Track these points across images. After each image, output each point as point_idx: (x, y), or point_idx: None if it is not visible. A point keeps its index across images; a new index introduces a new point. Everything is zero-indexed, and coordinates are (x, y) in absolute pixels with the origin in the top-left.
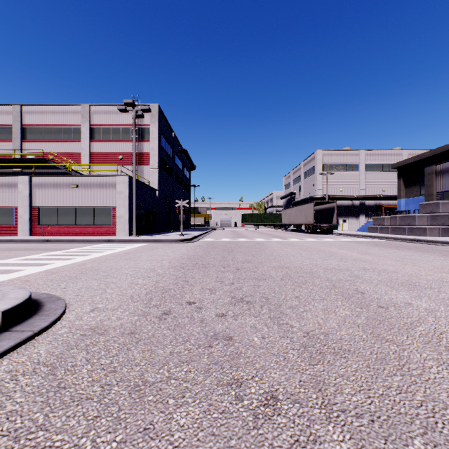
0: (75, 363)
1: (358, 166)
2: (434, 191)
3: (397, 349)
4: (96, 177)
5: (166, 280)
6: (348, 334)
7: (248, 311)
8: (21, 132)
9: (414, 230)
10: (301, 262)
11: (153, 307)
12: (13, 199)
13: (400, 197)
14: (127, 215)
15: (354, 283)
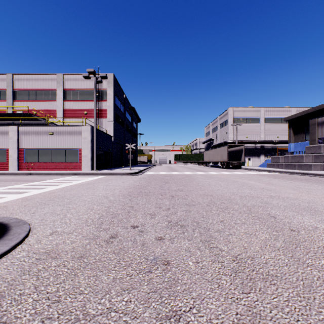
0: (23, 291)
1: (259, 119)
2: (316, 137)
3: (320, 275)
4: (67, 126)
5: (116, 206)
6: (271, 258)
7: (182, 234)
8: (12, 94)
9: (302, 166)
10: (221, 191)
11: (103, 231)
12: (5, 143)
13: (290, 142)
14: (90, 154)
15: (266, 208)
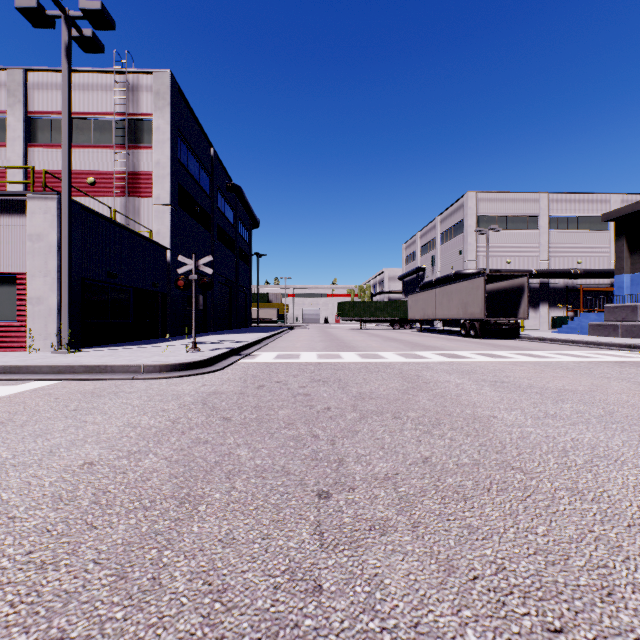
0: None
1: (537, 220)
2: None
3: None
4: None
5: None
6: None
7: None
8: None
9: None
10: None
11: None
12: None
13: (620, 271)
14: (54, 294)
15: None
